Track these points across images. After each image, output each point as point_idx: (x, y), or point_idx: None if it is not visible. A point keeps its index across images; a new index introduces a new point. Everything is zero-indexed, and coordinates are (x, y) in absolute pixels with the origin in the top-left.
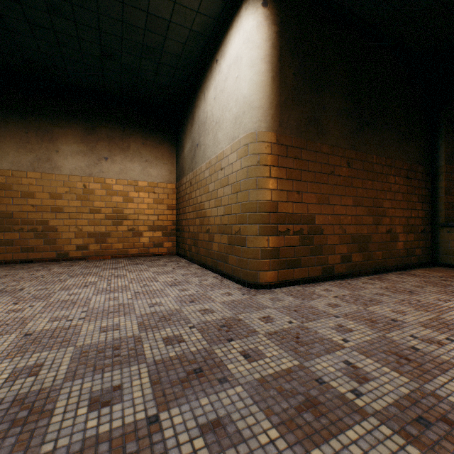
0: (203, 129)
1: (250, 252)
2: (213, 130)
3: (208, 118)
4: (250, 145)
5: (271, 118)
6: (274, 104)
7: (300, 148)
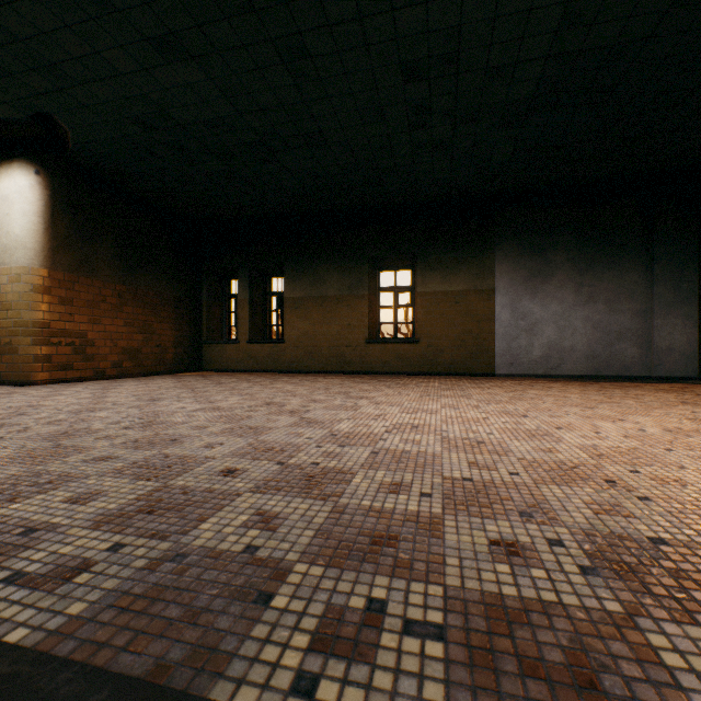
0: None
1: (23, 358)
2: None
3: None
4: (23, 275)
5: (45, 259)
6: (48, 248)
7: (74, 282)
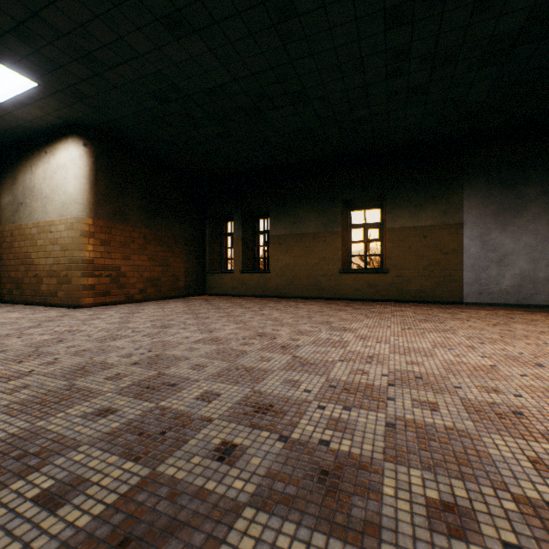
0: (30, 194)
1: (75, 287)
2: (42, 201)
3: (37, 189)
4: (75, 224)
5: (90, 211)
6: (92, 203)
7: (111, 228)
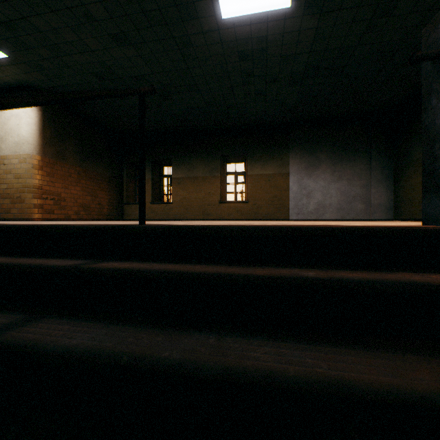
0: None
1: (28, 205)
2: None
3: None
4: (28, 159)
5: (39, 150)
6: (41, 144)
7: (54, 164)
